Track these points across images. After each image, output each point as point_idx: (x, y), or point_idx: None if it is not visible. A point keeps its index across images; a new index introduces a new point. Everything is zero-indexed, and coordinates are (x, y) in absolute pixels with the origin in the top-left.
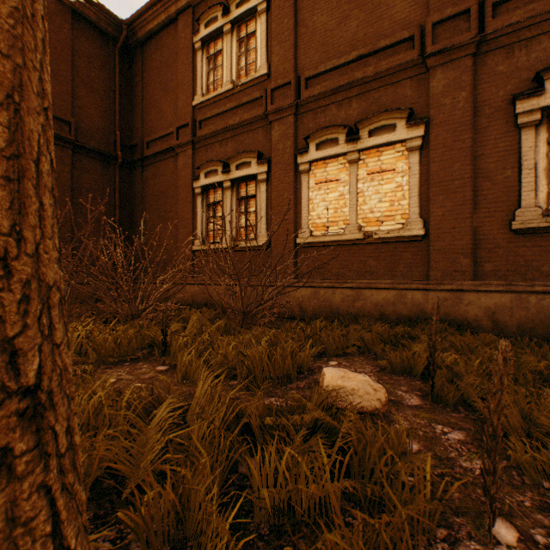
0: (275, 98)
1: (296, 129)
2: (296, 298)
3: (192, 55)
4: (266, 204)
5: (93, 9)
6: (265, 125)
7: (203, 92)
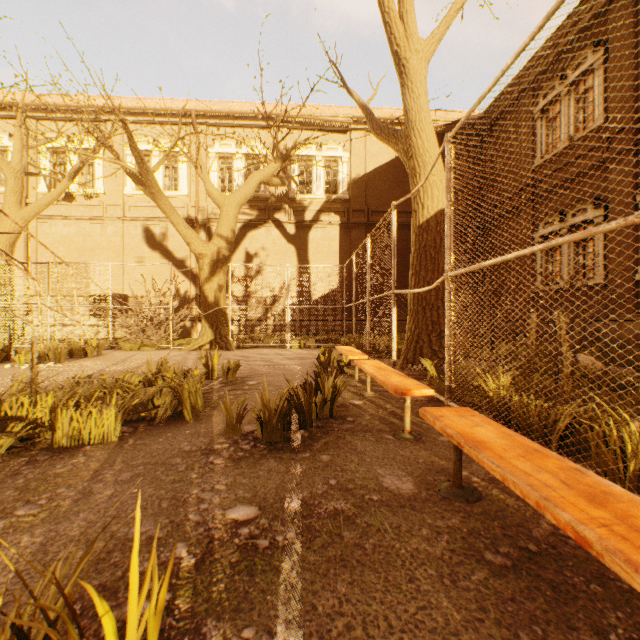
0: (611, 144)
1: (635, 167)
2: (632, 331)
3: (532, 125)
4: (603, 244)
5: (454, 125)
6: (602, 170)
7: (541, 153)
